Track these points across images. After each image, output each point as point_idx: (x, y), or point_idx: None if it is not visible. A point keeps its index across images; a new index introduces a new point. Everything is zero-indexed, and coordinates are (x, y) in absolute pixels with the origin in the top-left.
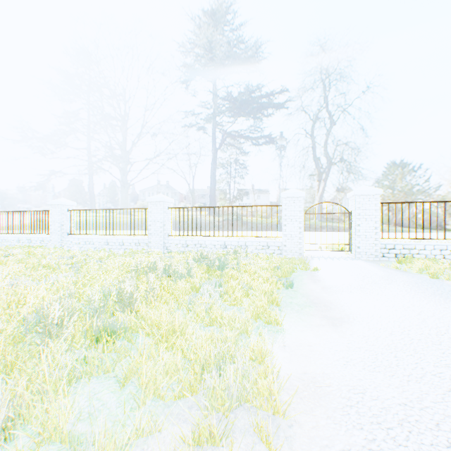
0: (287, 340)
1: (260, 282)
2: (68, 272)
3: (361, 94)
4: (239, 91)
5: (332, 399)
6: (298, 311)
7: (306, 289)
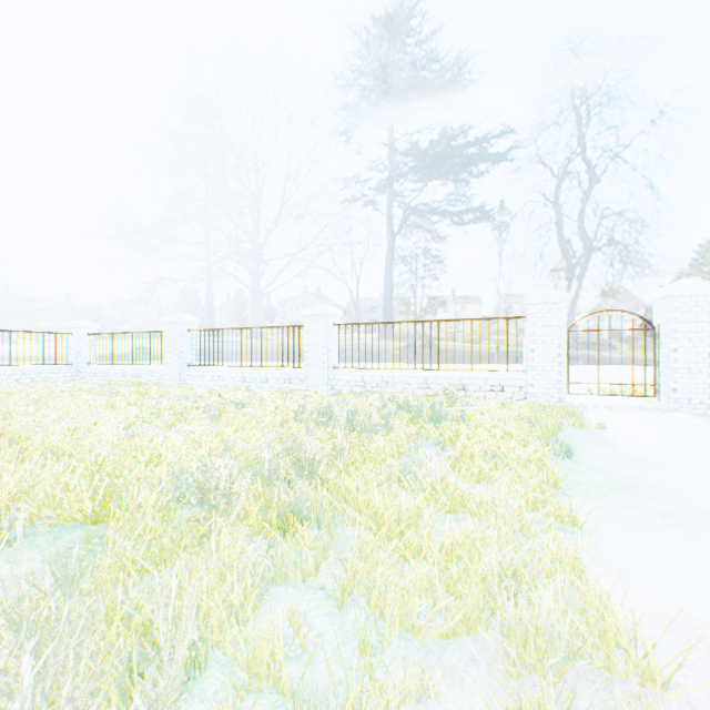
0: (601, 548)
1: (512, 445)
2: (200, 419)
3: (653, 123)
4: (434, 139)
5: None
6: (599, 499)
7: (596, 461)
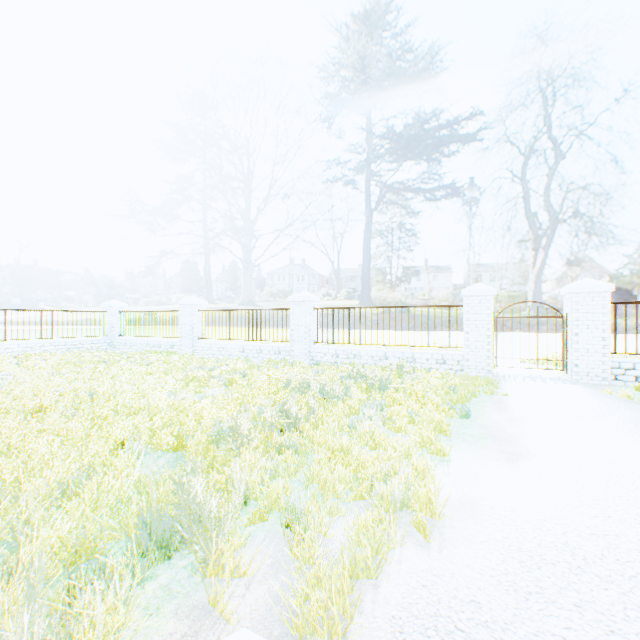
0: (452, 468)
1: (428, 408)
2: (217, 386)
3: (607, 111)
4: (405, 130)
5: (484, 514)
6: (470, 443)
7: (486, 420)
